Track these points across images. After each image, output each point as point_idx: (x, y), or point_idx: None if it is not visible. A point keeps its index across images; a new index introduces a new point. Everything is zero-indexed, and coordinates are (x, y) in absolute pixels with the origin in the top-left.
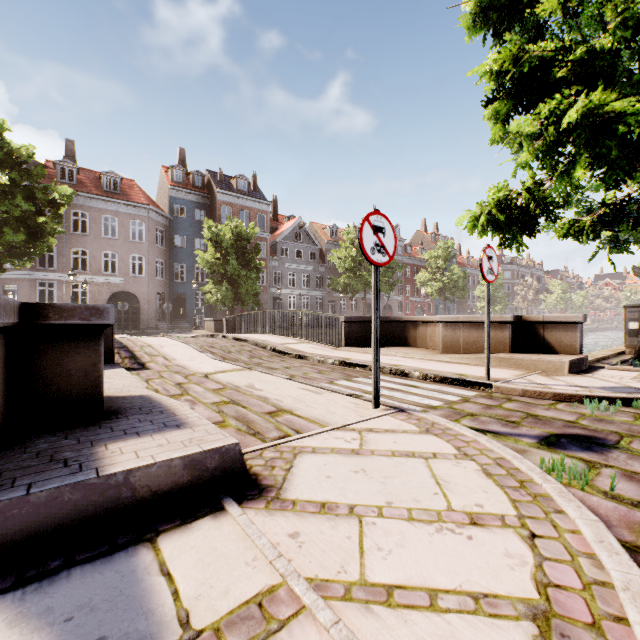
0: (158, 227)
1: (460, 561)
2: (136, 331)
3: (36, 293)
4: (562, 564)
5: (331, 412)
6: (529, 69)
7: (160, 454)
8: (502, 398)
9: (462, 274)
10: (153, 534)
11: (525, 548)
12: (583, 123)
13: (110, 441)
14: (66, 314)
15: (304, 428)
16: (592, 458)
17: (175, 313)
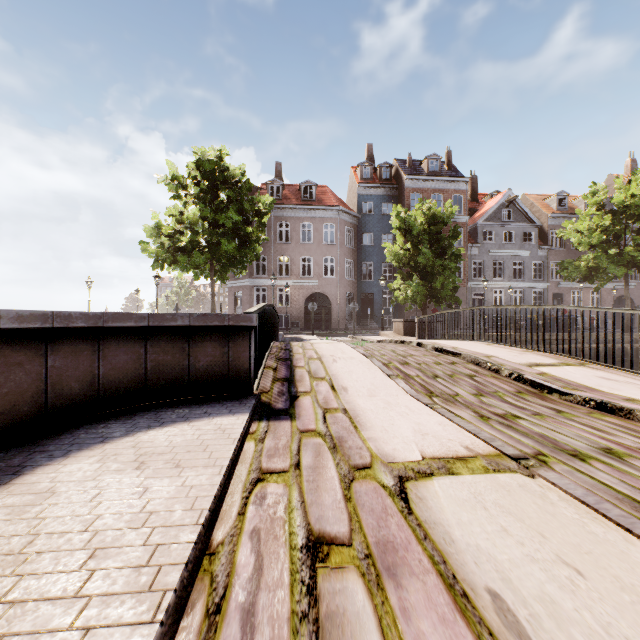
0: (347, 227)
1: None
2: (327, 331)
3: (253, 297)
4: None
5: None
6: None
7: None
8: None
9: None
10: None
11: None
12: None
13: None
14: None
15: None
16: None
17: (363, 313)
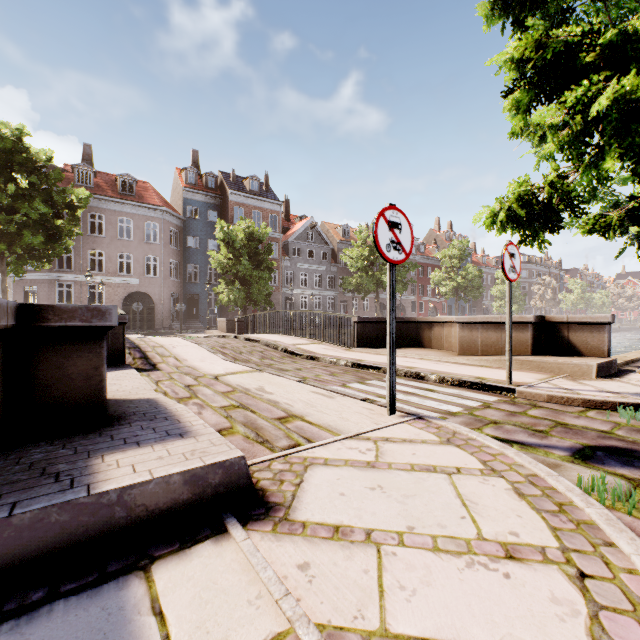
0: (172, 228)
1: (498, 607)
2: (150, 331)
3: (55, 294)
4: (623, 615)
5: (344, 418)
6: (553, 56)
7: (158, 468)
8: (526, 404)
9: (477, 273)
10: (147, 561)
11: (574, 592)
12: (614, 110)
13: (108, 452)
14: (66, 316)
15: (315, 436)
16: (635, 475)
17: (188, 313)
